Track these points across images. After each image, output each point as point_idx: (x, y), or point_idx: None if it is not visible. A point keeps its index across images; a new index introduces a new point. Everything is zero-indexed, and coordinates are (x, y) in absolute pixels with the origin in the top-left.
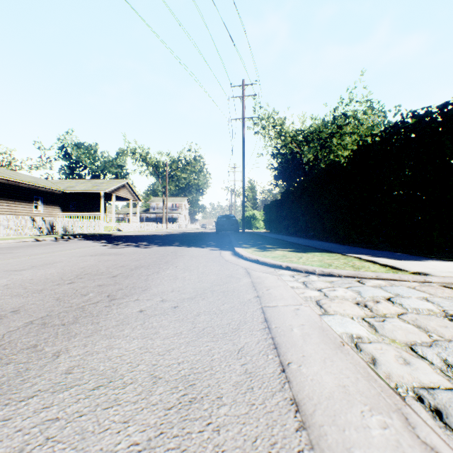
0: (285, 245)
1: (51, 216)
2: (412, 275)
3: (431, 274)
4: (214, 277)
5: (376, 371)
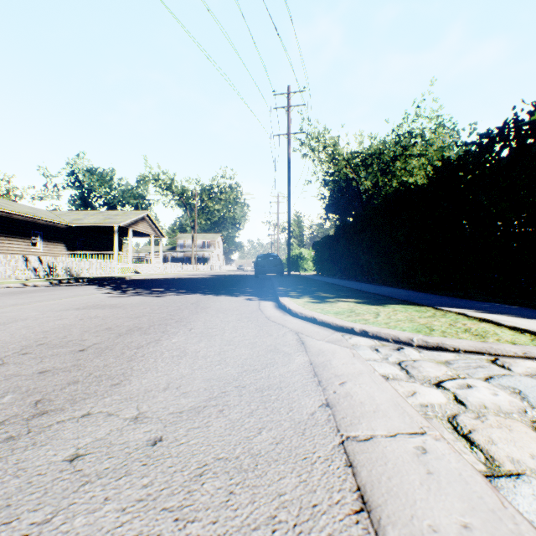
0: (347, 293)
1: (53, 255)
2: None
3: None
4: (246, 352)
5: None
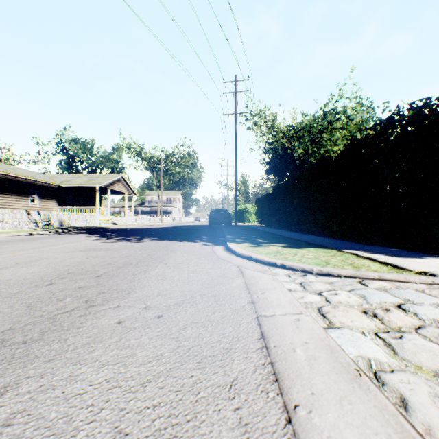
0: (278, 239)
1: (47, 209)
2: (418, 276)
3: (438, 274)
4: (204, 277)
5: (412, 421)
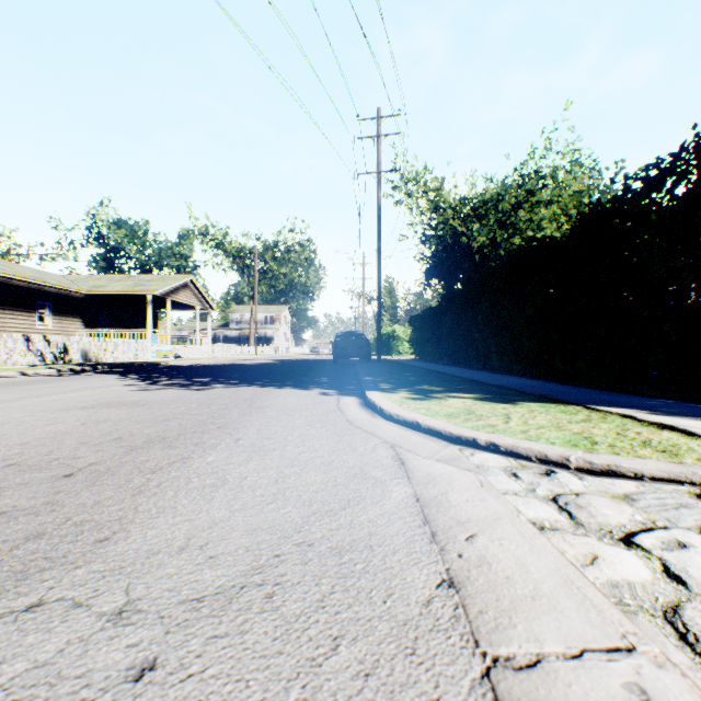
0: (459, 384)
1: (66, 333)
2: None
3: None
4: (317, 479)
5: None
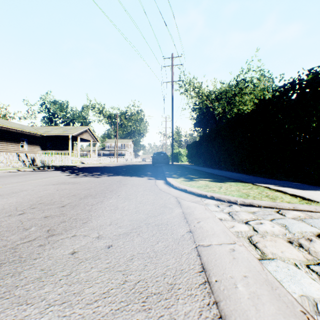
0: (205, 175)
1: (33, 152)
2: None
3: None
4: (149, 207)
5: None
